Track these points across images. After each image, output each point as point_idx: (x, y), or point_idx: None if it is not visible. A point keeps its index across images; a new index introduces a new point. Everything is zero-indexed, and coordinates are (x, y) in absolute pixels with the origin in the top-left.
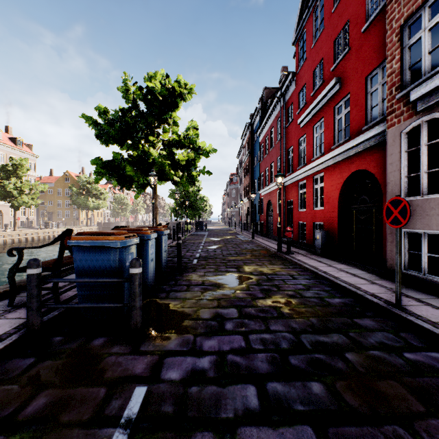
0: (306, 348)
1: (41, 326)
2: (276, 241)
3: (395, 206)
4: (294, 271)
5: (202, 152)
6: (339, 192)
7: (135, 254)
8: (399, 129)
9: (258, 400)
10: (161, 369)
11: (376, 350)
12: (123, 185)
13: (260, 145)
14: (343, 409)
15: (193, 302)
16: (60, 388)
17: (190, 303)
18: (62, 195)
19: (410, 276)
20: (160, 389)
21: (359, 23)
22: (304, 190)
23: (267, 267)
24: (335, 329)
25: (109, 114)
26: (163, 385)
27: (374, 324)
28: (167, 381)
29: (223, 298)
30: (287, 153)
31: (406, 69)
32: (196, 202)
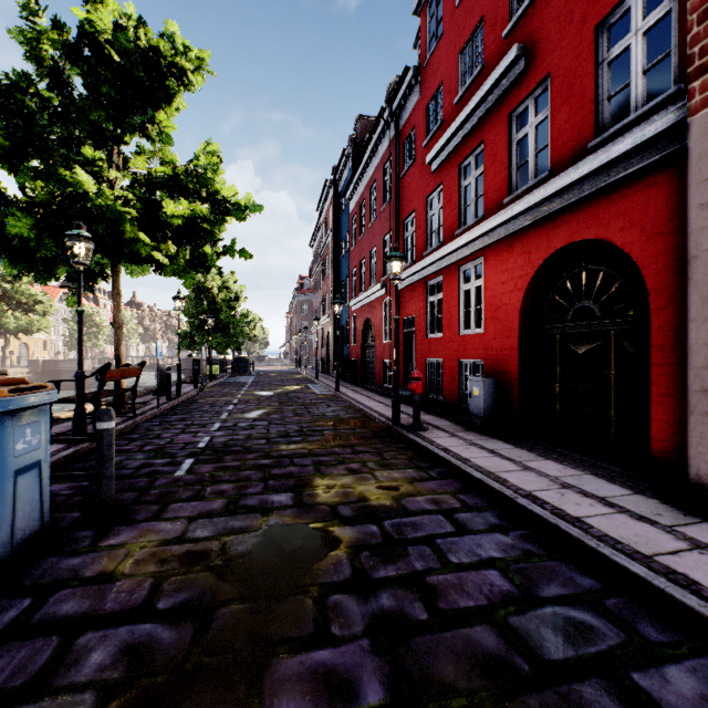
0: None
1: None
2: (383, 397)
3: None
4: (449, 494)
5: (229, 209)
6: (524, 295)
7: None
8: None
9: None
10: None
11: None
12: (26, 270)
13: (352, 218)
14: None
15: None
16: None
17: None
18: None
19: None
20: None
21: None
22: (440, 295)
23: (377, 478)
24: None
25: None
26: None
27: None
28: None
29: None
30: (403, 226)
31: None
32: (231, 321)
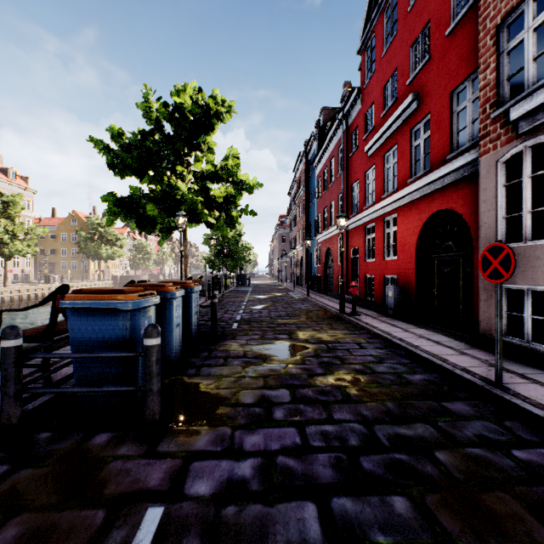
0: (382, 445)
1: (21, 418)
2: (338, 299)
3: (494, 255)
4: (361, 338)
5: (244, 187)
6: (417, 237)
7: (154, 318)
8: (495, 157)
9: (320, 525)
10: (185, 479)
11: (476, 446)
12: (144, 228)
13: (318, 179)
14: (440, 538)
15: (232, 380)
16: (40, 512)
17: (227, 382)
18: (67, 241)
19: (509, 344)
20: (182, 511)
21: (443, 24)
22: (373, 235)
23: (327, 332)
24: (419, 417)
25: (125, 138)
26: (187, 505)
27: (469, 410)
28: (193, 497)
29: (271, 374)
30: (351, 189)
31: (504, 81)
32: (237, 250)
